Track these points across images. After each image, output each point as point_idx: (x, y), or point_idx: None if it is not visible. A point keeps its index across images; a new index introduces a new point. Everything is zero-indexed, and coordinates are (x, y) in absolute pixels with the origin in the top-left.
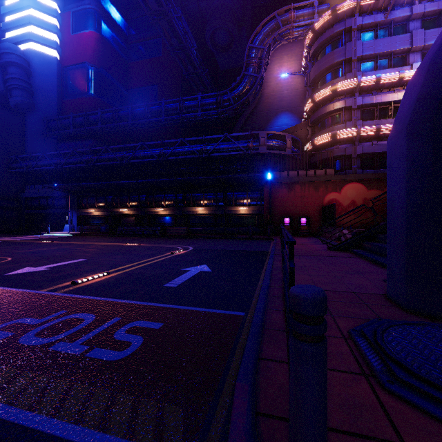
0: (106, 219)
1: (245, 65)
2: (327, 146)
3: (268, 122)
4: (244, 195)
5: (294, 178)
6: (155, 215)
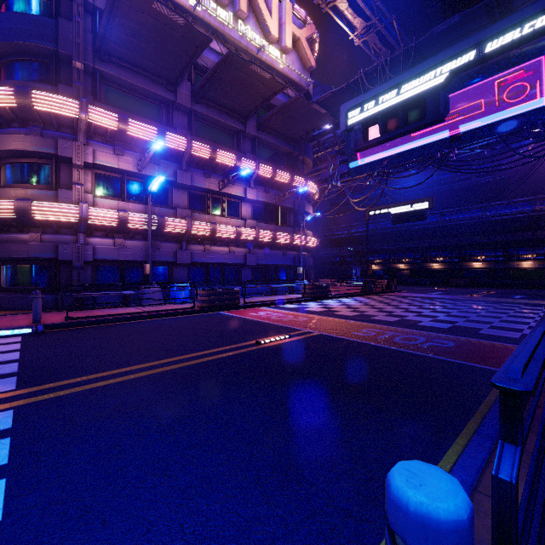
0: (383, 272)
1: None
2: None
3: None
4: (528, 250)
5: None
6: (429, 269)
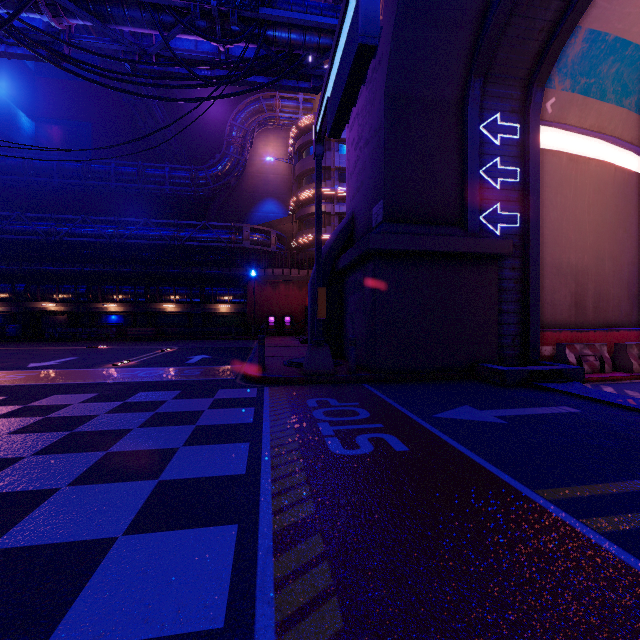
0: (13, 318)
1: (226, 142)
2: (311, 246)
3: (253, 206)
4: (226, 291)
5: (279, 276)
6: (101, 312)
